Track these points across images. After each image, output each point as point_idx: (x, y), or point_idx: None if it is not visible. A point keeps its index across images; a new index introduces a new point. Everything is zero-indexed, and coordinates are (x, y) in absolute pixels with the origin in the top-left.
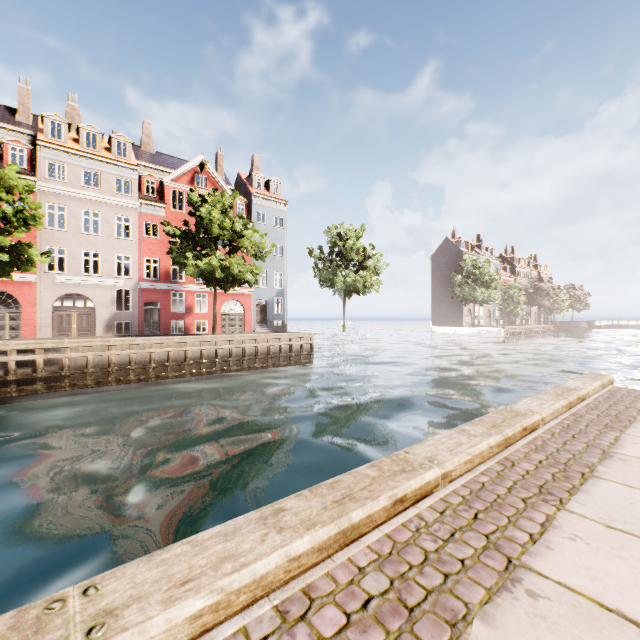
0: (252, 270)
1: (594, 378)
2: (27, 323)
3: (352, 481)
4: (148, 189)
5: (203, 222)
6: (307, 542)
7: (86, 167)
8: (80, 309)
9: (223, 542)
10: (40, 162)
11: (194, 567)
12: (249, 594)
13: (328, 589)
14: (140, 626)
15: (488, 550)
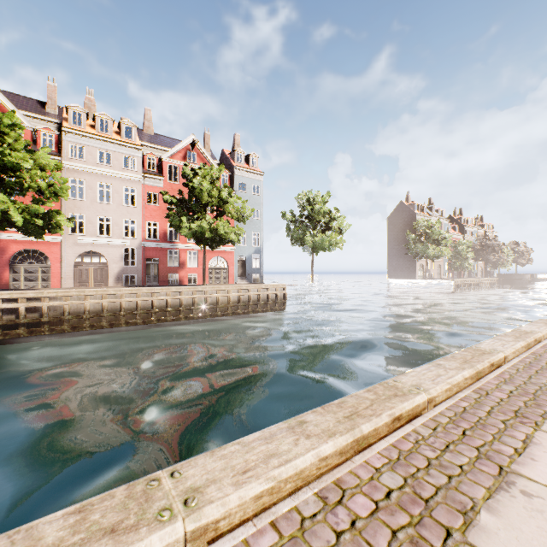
0: (235, 231)
1: (546, 323)
2: (55, 276)
3: (355, 402)
4: (149, 165)
5: (195, 191)
6: (331, 446)
7: (100, 148)
8: (96, 264)
9: (265, 444)
10: (65, 145)
11: (248, 461)
12: (293, 483)
13: (354, 483)
14: (221, 500)
15: (481, 459)
